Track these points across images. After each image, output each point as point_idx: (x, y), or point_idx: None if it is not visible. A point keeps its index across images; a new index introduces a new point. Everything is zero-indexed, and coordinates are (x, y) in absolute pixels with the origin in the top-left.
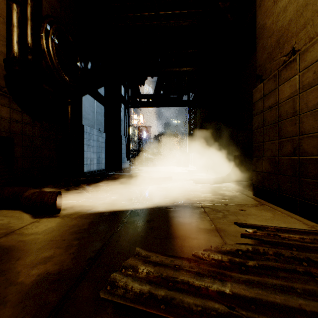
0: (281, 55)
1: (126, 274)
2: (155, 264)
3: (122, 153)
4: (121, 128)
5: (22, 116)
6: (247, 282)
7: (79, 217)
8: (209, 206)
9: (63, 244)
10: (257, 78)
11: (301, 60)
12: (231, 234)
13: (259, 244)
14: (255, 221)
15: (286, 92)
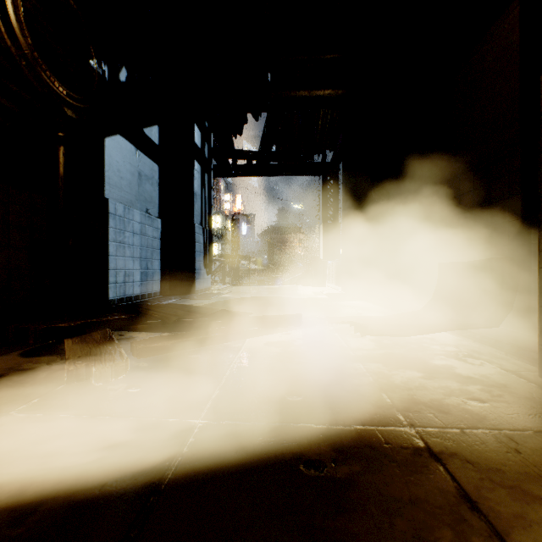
0: None
1: None
2: None
3: (196, 259)
4: (194, 211)
5: None
6: None
7: None
8: (456, 445)
9: None
10: None
11: None
12: None
13: None
14: None
15: None
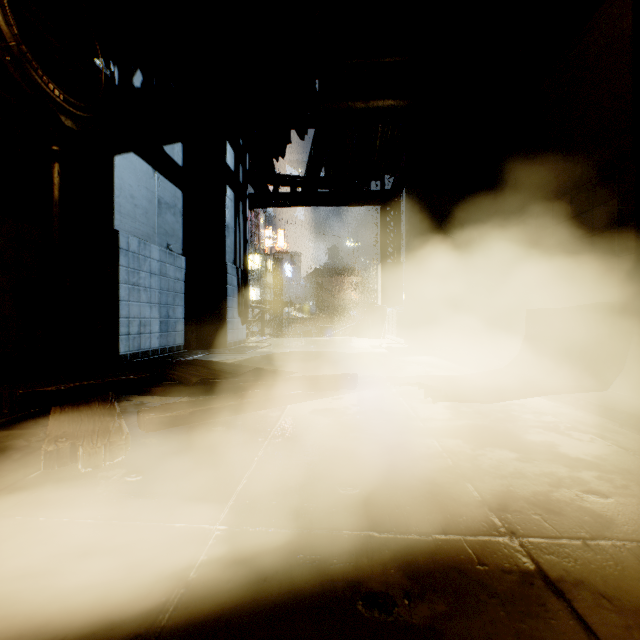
0: None
1: None
2: None
3: (228, 306)
4: (226, 247)
5: None
6: None
7: None
8: (581, 567)
9: None
10: None
11: None
12: None
13: None
14: None
15: None
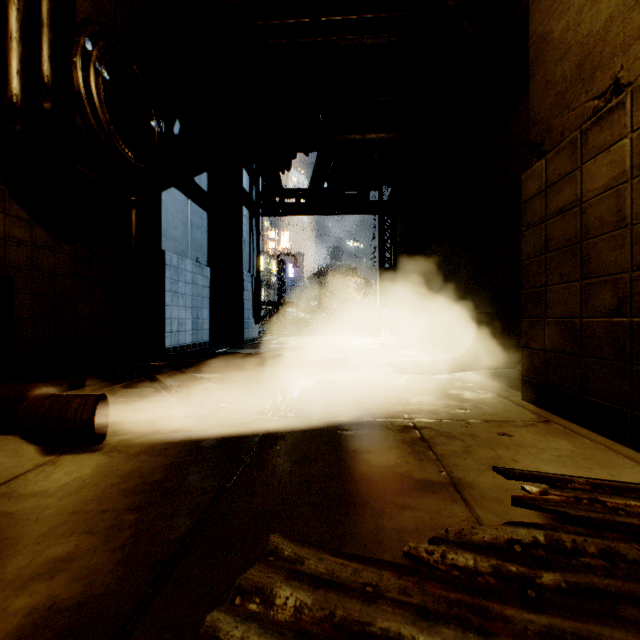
0: (587, 98)
1: (246, 610)
2: (317, 581)
3: (245, 308)
4: (243, 258)
5: (32, 231)
6: (549, 637)
7: (145, 453)
8: (432, 425)
9: (102, 523)
10: (530, 150)
11: (638, 105)
12: (488, 495)
13: (560, 525)
14: (537, 463)
15: (601, 176)
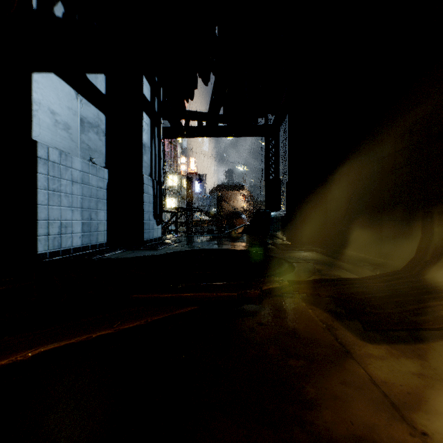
0: None
1: None
2: None
3: (144, 210)
4: (142, 162)
5: None
6: None
7: None
8: None
9: None
10: None
11: None
12: None
13: None
14: None
15: None
